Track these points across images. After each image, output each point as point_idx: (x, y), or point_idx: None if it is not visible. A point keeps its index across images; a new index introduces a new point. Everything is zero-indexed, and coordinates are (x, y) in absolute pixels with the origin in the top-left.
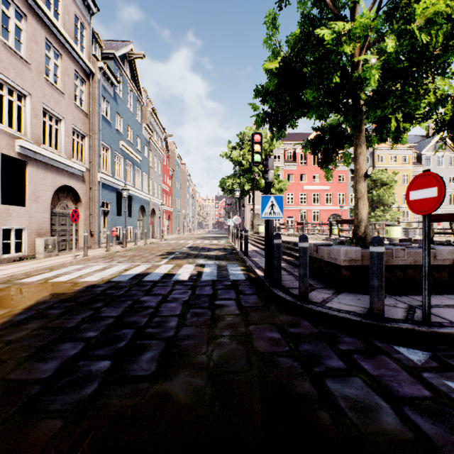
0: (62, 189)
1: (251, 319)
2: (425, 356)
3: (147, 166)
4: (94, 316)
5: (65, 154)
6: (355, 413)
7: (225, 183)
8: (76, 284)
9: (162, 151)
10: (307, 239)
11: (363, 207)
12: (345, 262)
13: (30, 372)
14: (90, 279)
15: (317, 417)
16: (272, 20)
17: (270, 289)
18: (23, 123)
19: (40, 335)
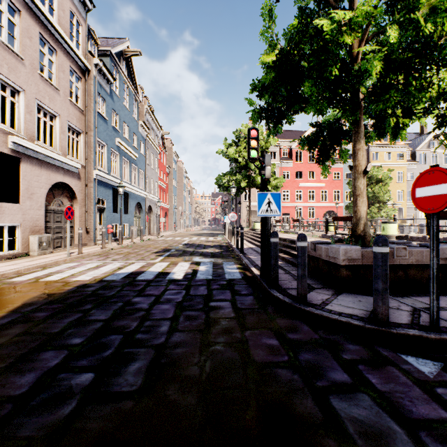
0: (57, 185)
1: (247, 323)
2: (437, 367)
3: (143, 163)
4: (82, 319)
5: (60, 151)
6: (366, 440)
7: (222, 180)
8: (67, 283)
9: (159, 148)
10: (306, 238)
11: (362, 204)
12: (345, 261)
13: (4, 388)
14: (82, 278)
15: (323, 446)
16: (269, 11)
17: (267, 289)
18: (17, 119)
19: (21, 342)
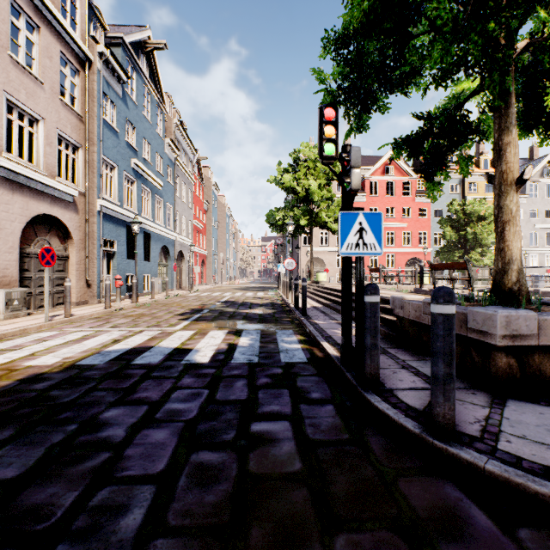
0: (41, 219)
1: (334, 497)
2: None
3: (171, 195)
4: None
5: (45, 169)
6: None
7: (274, 217)
8: (9, 372)
9: (194, 178)
10: (454, 297)
11: (514, 237)
12: (506, 339)
13: None
14: (42, 362)
15: None
16: None
17: (358, 390)
18: None
19: None
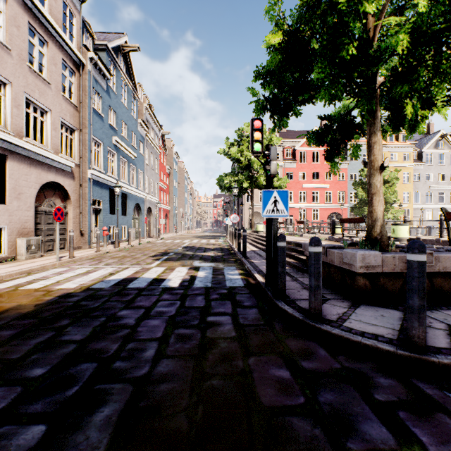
0: (48, 185)
1: (251, 345)
2: None
3: (142, 163)
4: (53, 340)
5: (52, 148)
6: None
7: (223, 180)
8: (48, 292)
9: (159, 148)
10: (320, 242)
11: (378, 204)
12: (362, 268)
13: None
14: (67, 286)
15: None
16: None
17: (273, 300)
18: (3, 113)
19: None
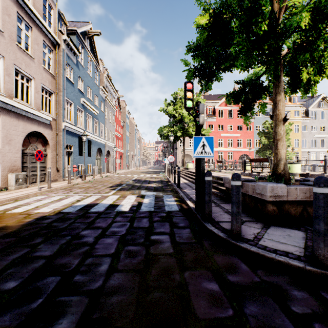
0: (32, 134)
1: (186, 261)
2: None
3: (103, 118)
4: (27, 255)
5: (35, 106)
6: None
7: (163, 131)
8: (29, 215)
9: (116, 107)
10: (240, 177)
11: (282, 147)
12: (271, 197)
13: None
14: (43, 210)
15: None
16: None
17: (202, 222)
18: None
19: None
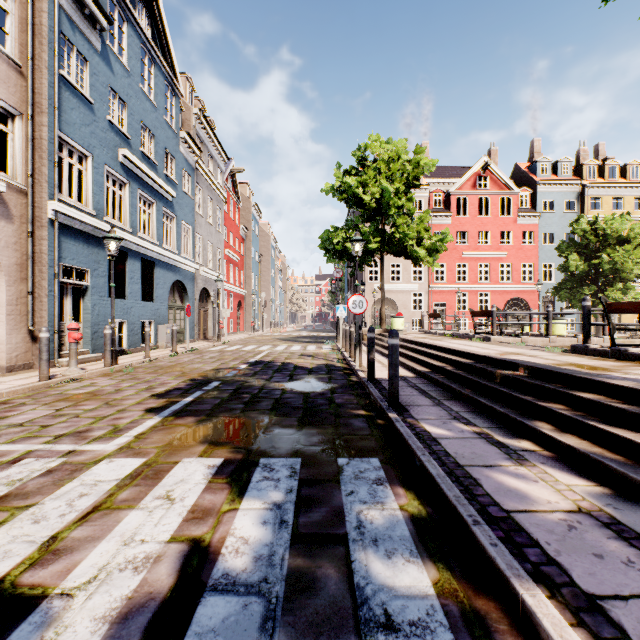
0: None
1: None
2: None
3: (190, 211)
4: None
5: None
6: None
7: (331, 239)
8: None
9: (227, 195)
10: None
11: None
12: None
13: None
14: None
15: None
16: None
17: None
18: None
19: None
